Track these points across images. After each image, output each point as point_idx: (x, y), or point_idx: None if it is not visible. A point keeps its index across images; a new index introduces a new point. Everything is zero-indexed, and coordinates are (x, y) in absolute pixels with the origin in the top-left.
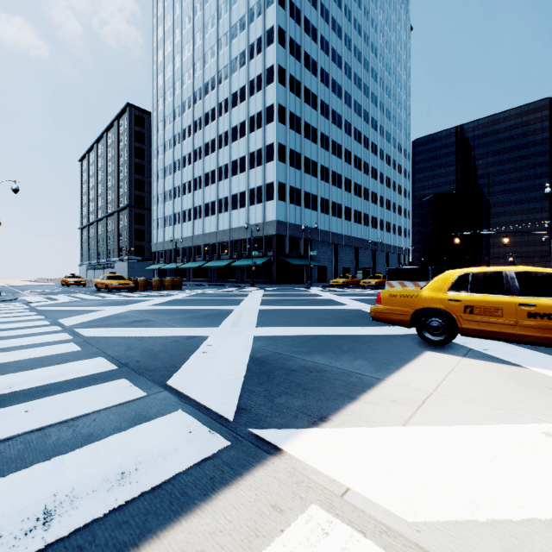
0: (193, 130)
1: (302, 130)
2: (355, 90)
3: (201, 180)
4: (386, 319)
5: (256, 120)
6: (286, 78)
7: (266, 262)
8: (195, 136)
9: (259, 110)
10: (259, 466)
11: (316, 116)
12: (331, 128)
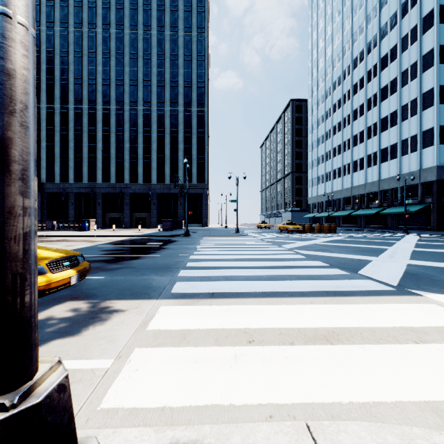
0: (342, 102)
1: None
2: None
3: (349, 142)
4: None
5: (410, 72)
6: None
7: (422, 209)
8: (344, 107)
9: (413, 62)
10: (409, 295)
11: None
12: None
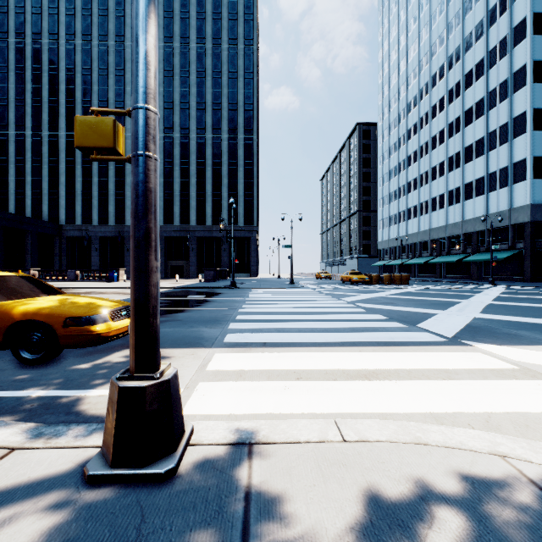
0: (418, 127)
1: None
2: None
3: (427, 175)
4: None
5: (498, 92)
6: None
7: (513, 256)
8: (420, 133)
9: (502, 80)
10: (459, 345)
11: None
12: None
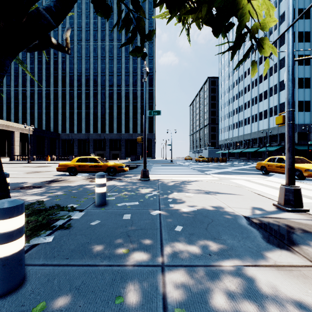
0: (238, 82)
1: (311, 62)
2: None
3: (242, 107)
4: (257, 168)
5: (273, 68)
6: (295, 36)
7: (280, 148)
8: (239, 85)
9: (275, 62)
10: (207, 174)
11: None
12: None
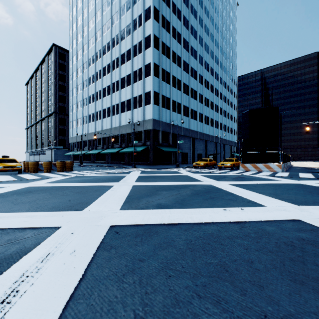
0: (95, 59)
1: (170, 56)
2: (205, 35)
3: (100, 93)
4: None
5: (138, 47)
6: (160, 17)
7: (145, 149)
8: (96, 63)
9: (140, 40)
10: None
11: (180, 48)
12: (190, 58)
